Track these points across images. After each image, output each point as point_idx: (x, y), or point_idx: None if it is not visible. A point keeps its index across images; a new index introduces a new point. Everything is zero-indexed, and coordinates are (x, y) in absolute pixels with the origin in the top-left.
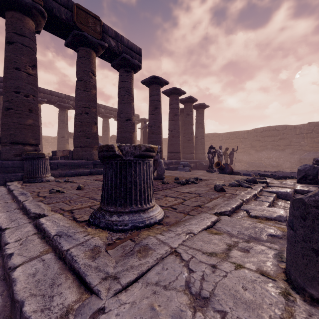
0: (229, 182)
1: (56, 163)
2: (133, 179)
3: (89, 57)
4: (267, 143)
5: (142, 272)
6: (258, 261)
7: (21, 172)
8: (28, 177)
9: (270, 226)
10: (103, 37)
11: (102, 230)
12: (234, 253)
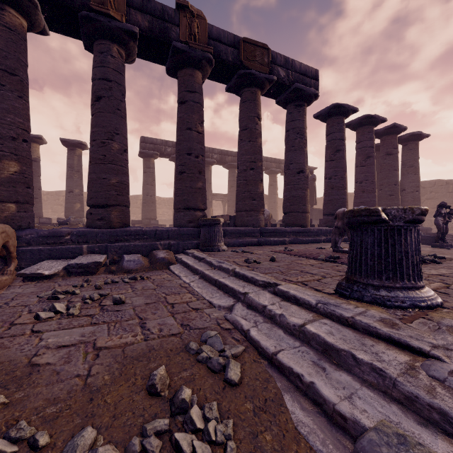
0: None
1: (223, 230)
2: (403, 249)
3: (254, 98)
4: None
5: None
6: None
7: (194, 240)
8: (206, 245)
9: None
10: (270, 69)
11: (370, 304)
12: None
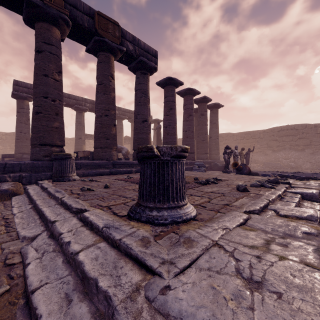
0: (249, 182)
1: (79, 163)
2: (170, 177)
3: (108, 61)
4: (285, 143)
5: (193, 259)
6: (300, 255)
7: (50, 172)
8: (57, 176)
9: (303, 225)
10: (121, 42)
11: (144, 224)
12: (274, 247)
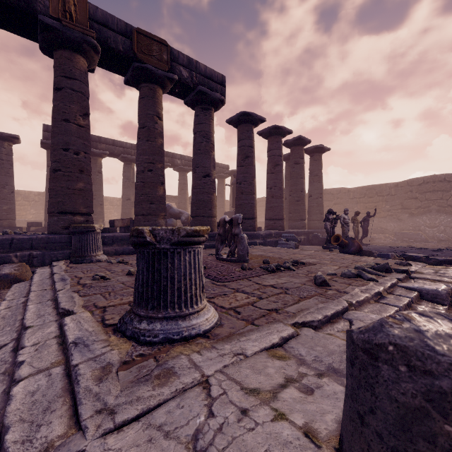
0: (345, 268)
1: (111, 237)
2: (170, 274)
3: (153, 95)
4: (431, 202)
5: (148, 408)
6: (315, 412)
7: (70, 249)
8: (76, 255)
9: None
10: (172, 67)
11: (127, 340)
12: (287, 393)
